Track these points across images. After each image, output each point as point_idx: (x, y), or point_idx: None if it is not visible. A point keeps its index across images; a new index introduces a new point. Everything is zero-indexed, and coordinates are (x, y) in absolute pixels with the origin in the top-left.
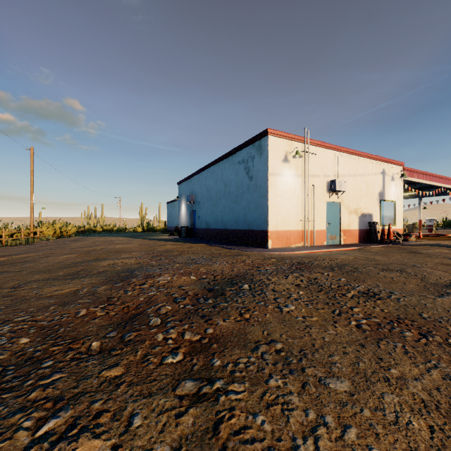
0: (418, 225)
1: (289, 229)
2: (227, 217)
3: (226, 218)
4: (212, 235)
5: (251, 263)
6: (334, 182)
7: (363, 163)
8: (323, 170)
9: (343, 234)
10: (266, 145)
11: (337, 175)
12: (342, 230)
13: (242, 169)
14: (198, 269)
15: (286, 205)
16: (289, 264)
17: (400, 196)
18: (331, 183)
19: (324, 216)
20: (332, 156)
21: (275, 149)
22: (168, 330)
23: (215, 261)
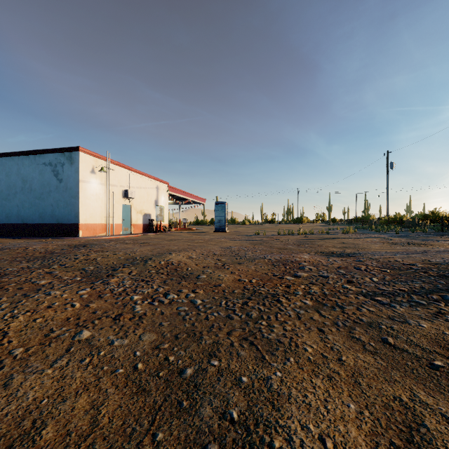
0: (179, 223)
1: (96, 223)
2: (28, 212)
3: (26, 212)
4: (1, 230)
5: (80, 241)
6: (127, 191)
7: (146, 180)
8: (120, 182)
9: (133, 227)
10: (78, 158)
11: (129, 187)
12: (132, 224)
13: (50, 171)
14: (48, 244)
15: (93, 205)
16: (105, 240)
17: (167, 204)
18: (125, 192)
19: (120, 214)
20: (126, 173)
21: (85, 163)
22: (79, 251)
23: (52, 242)
